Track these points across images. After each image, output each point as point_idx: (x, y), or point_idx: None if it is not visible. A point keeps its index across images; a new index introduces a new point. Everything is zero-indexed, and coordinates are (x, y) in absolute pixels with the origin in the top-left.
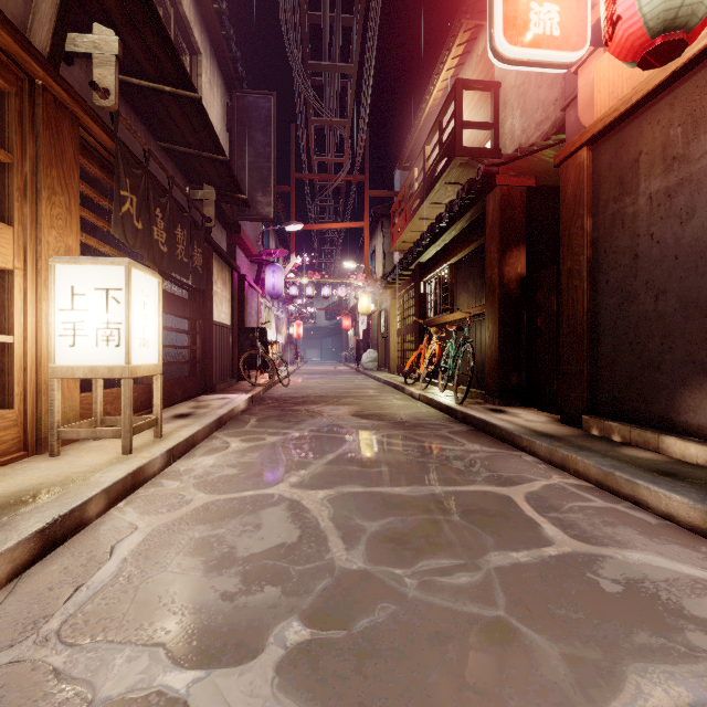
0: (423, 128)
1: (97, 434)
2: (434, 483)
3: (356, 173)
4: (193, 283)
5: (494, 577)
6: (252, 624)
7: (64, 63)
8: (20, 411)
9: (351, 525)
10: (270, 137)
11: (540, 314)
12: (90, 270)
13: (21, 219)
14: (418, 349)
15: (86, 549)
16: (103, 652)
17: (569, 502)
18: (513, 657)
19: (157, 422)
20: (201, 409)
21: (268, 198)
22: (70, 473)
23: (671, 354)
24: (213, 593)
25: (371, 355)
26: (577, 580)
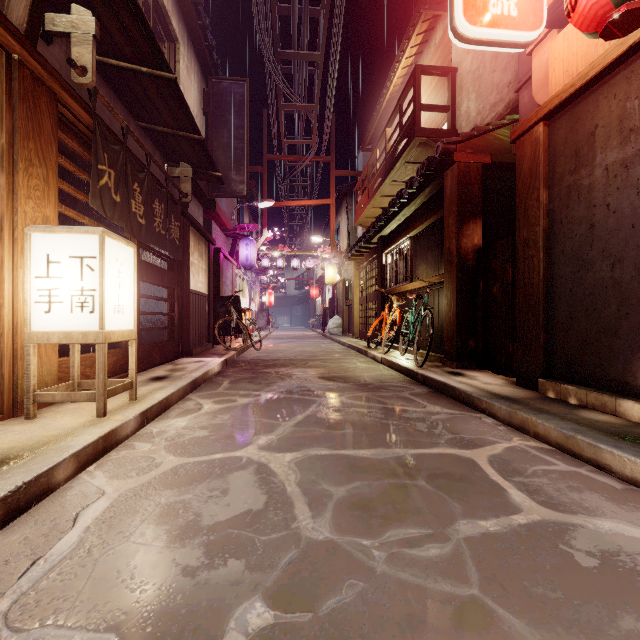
0: (384, 113)
1: (72, 398)
2: (399, 445)
3: (322, 155)
4: (171, 254)
5: (464, 549)
6: (212, 605)
7: (44, 42)
8: None
9: (318, 490)
10: (243, 120)
11: (496, 282)
12: (64, 238)
13: None
14: (379, 316)
15: (50, 517)
16: (50, 639)
17: (532, 465)
18: None
19: (132, 385)
20: (177, 372)
21: (242, 176)
22: (42, 436)
23: (627, 320)
24: (174, 568)
25: (337, 321)
26: (550, 552)
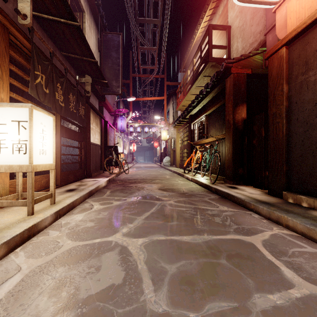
0: (192, 52)
1: (13, 204)
2: (206, 233)
3: (160, 74)
4: (79, 123)
5: None
6: None
7: (2, 0)
8: None
9: (158, 267)
10: (119, 54)
11: (255, 138)
12: (8, 110)
13: None
14: (190, 156)
15: None
16: None
17: (290, 248)
18: None
19: (52, 195)
20: (82, 186)
21: (118, 83)
22: None
23: None
24: None
25: (167, 159)
26: None
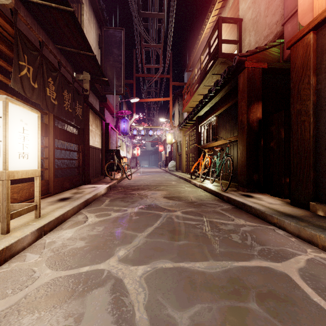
0: (199, 49)
1: None
2: (224, 257)
3: (165, 74)
4: (76, 124)
5: None
6: None
7: None
8: None
9: (163, 317)
10: (121, 51)
11: (273, 140)
12: None
13: None
14: (197, 160)
15: None
16: None
17: None
18: None
19: (36, 207)
20: (77, 194)
21: (120, 82)
22: None
23: None
24: None
25: (173, 163)
26: None
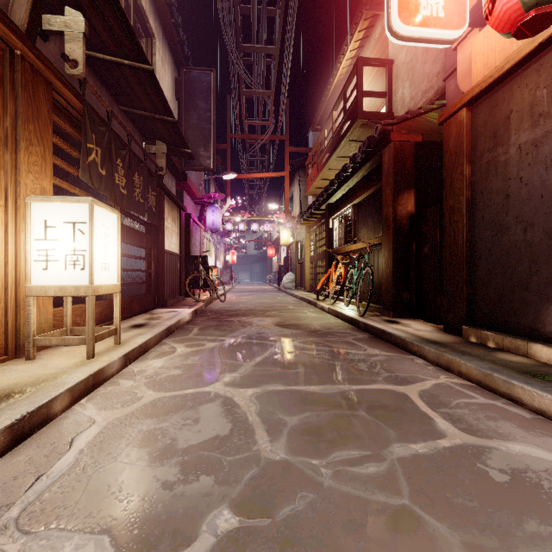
0: (331, 98)
1: (66, 342)
2: (343, 382)
3: (278, 134)
4: (148, 219)
5: (397, 467)
6: (188, 512)
7: (41, 39)
8: (2, 323)
9: (275, 419)
10: (210, 104)
11: (427, 244)
12: (59, 206)
13: (3, 164)
14: (327, 272)
15: (50, 441)
16: (54, 540)
17: (456, 398)
18: (419, 546)
19: (116, 331)
20: (154, 320)
21: (209, 152)
22: (41, 374)
23: (537, 275)
24: (155, 482)
25: (290, 277)
26: (469, 470)
